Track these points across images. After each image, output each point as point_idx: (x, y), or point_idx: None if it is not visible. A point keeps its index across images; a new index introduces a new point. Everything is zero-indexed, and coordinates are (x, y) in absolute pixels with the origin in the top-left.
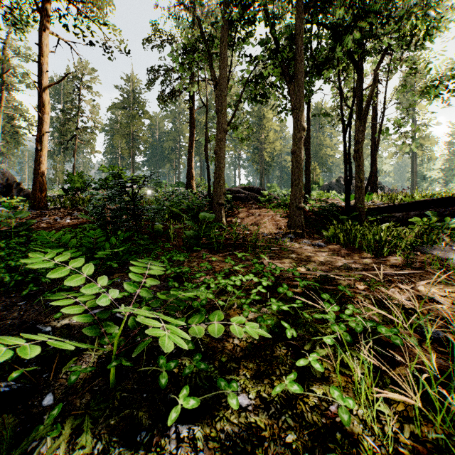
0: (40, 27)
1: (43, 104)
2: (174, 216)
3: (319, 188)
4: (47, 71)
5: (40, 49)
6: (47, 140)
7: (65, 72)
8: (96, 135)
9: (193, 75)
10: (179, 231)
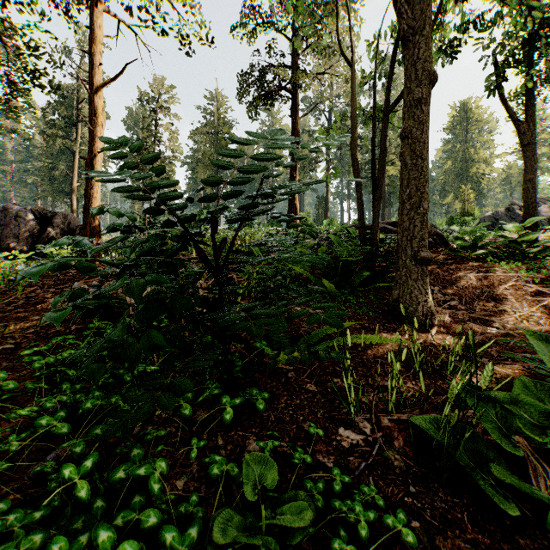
0: (91, 2)
1: (94, 112)
2: (293, 280)
3: (473, 222)
4: (100, 64)
5: (92, 33)
6: (101, 164)
7: (141, 94)
8: (175, 166)
9: (297, 70)
10: (331, 335)
